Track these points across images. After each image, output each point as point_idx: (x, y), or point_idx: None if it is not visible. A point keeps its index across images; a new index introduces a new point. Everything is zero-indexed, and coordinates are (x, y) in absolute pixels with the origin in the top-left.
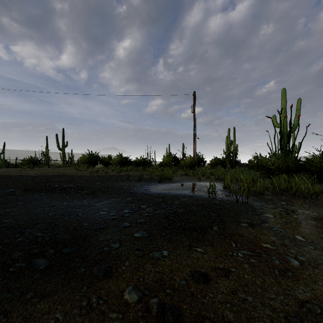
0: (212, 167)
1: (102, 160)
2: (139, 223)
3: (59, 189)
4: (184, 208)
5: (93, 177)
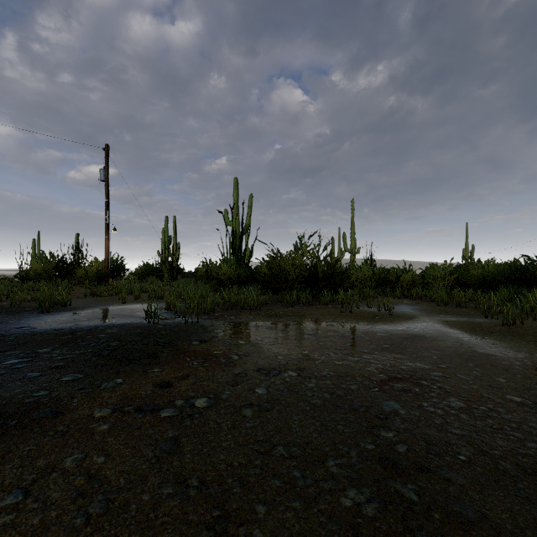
0: (140, 279)
1: None
2: (57, 369)
3: None
4: (119, 340)
5: None
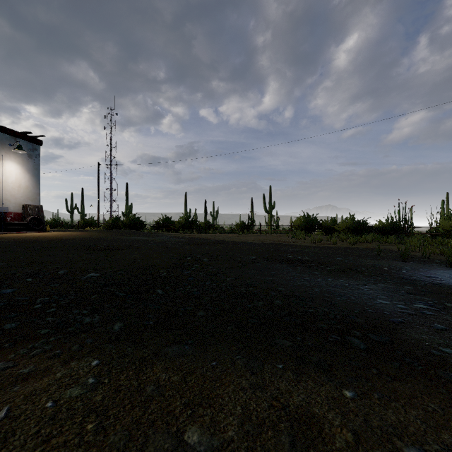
0: None
1: (321, 224)
2: None
3: (296, 261)
4: None
5: (320, 248)
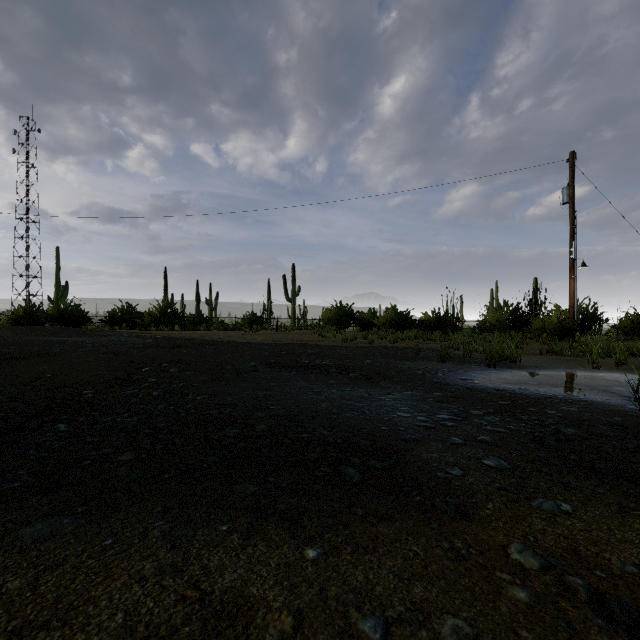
0: (626, 335)
1: (358, 318)
2: (482, 443)
3: (312, 367)
4: (577, 426)
5: (351, 349)
